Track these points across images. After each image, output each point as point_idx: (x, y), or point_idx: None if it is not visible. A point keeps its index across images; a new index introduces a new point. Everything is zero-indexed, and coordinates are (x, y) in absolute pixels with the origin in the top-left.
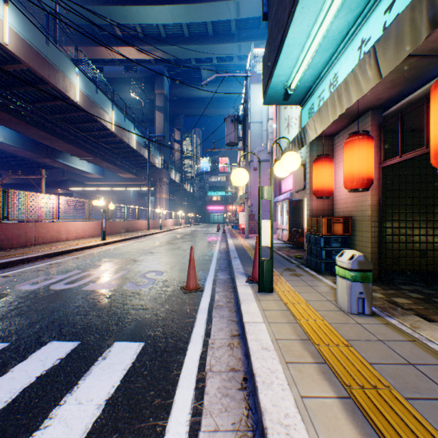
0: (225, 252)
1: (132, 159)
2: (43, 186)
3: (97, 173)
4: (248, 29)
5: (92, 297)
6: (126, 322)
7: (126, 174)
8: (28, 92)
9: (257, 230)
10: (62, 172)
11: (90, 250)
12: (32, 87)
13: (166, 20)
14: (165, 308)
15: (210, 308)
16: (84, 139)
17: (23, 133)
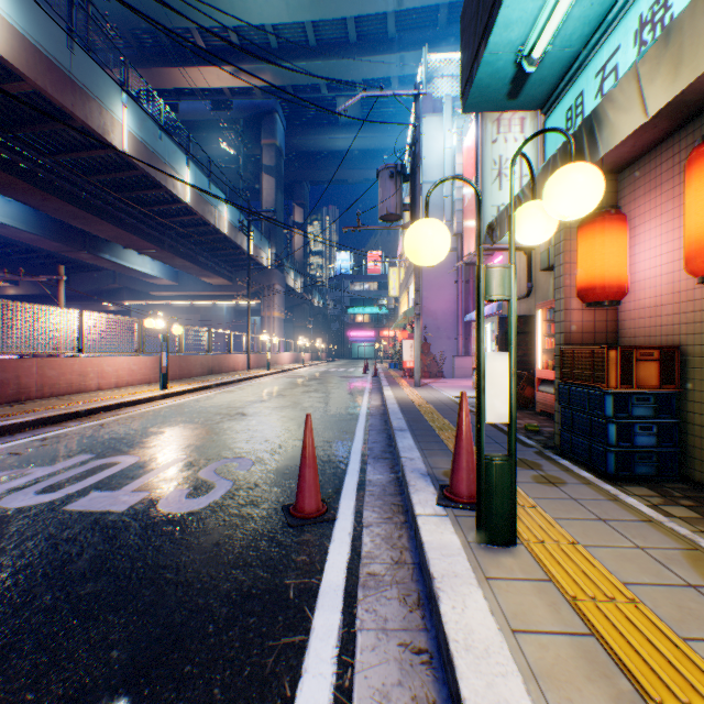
0: (380, 415)
1: (223, 252)
2: (61, 295)
3: (167, 277)
4: (416, 30)
5: (71, 536)
6: (111, 646)
7: (215, 279)
8: (42, 136)
9: (435, 372)
10: (112, 277)
11: (134, 408)
12: (46, 126)
13: (278, 17)
14: (232, 582)
15: (350, 586)
16: (142, 218)
17: (39, 207)
